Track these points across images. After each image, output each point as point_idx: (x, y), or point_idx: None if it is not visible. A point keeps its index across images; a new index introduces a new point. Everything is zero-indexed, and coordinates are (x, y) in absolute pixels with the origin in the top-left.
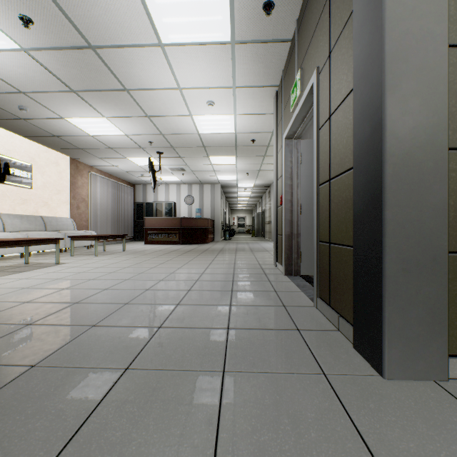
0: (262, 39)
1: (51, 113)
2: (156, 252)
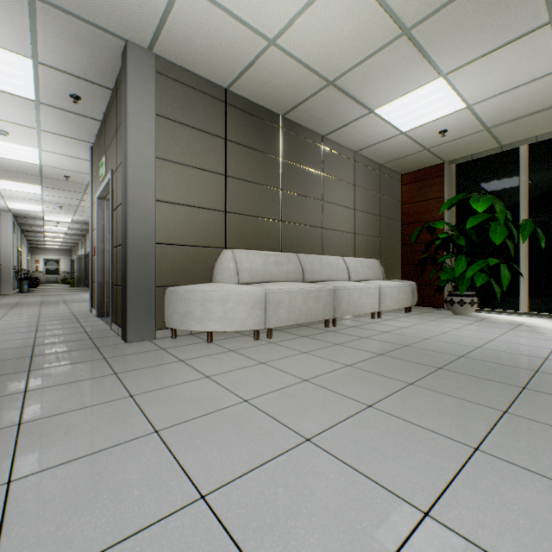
0: (72, 111)
1: None
2: None
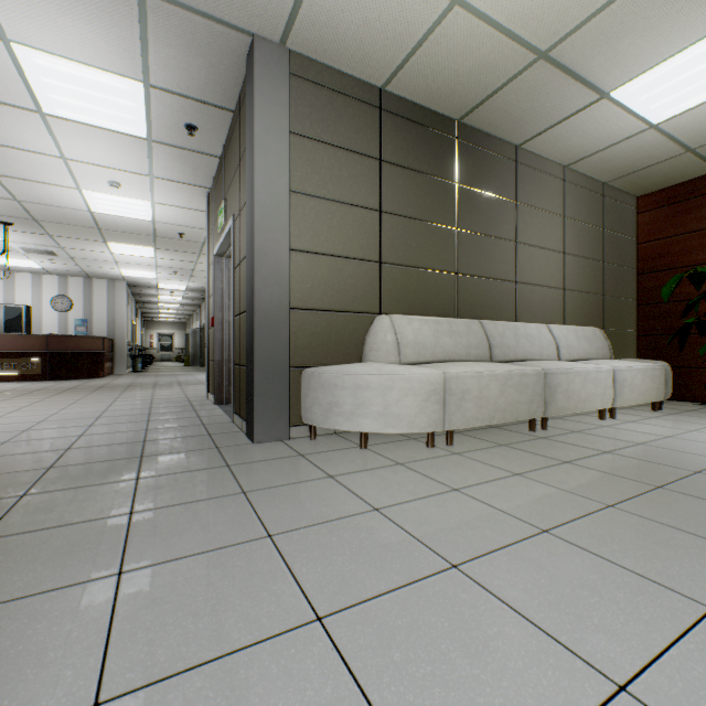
0: (187, 147)
1: None
2: None
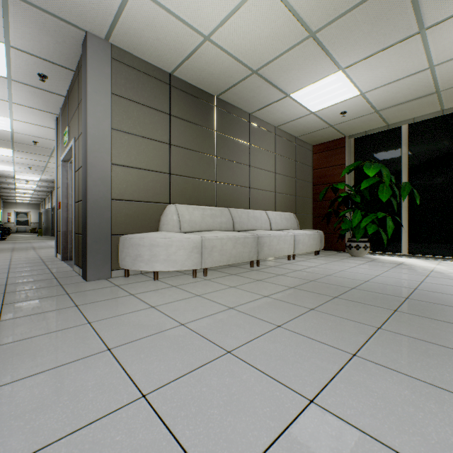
0: (39, 87)
1: None
2: None
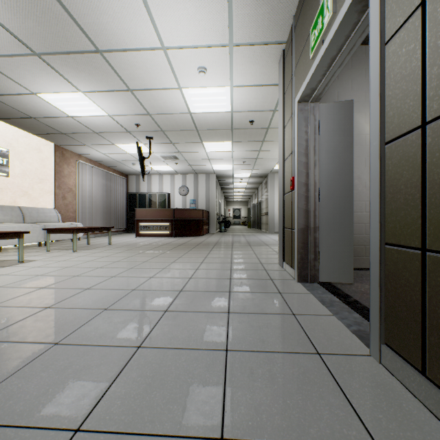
0: None
1: (18, 86)
2: (143, 246)
